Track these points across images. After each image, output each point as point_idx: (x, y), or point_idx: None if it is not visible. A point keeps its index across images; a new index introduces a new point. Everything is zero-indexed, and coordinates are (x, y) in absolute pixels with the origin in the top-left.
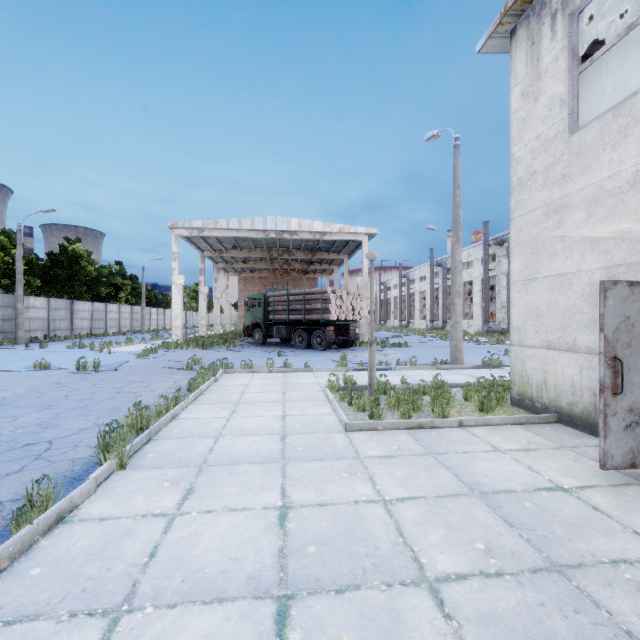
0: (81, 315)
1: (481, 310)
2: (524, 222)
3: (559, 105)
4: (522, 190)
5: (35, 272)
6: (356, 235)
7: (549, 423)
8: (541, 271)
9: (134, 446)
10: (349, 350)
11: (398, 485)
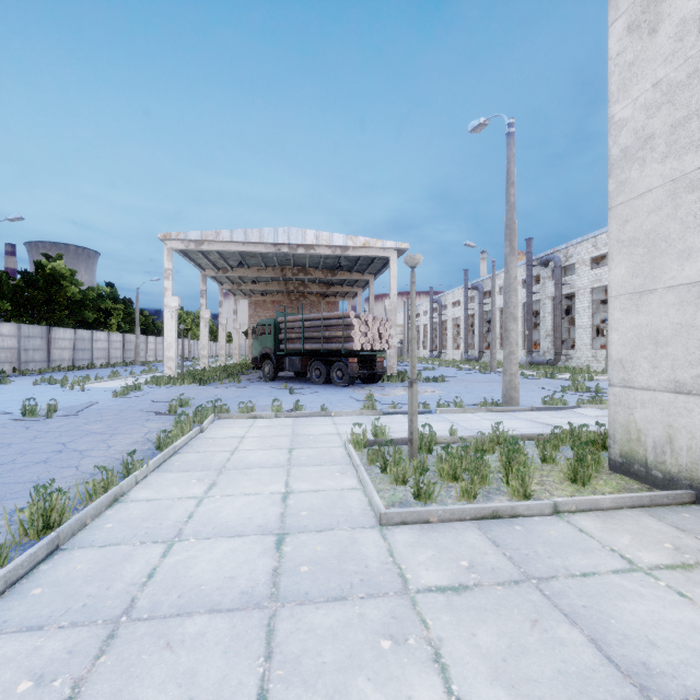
0: (61, 344)
1: (523, 339)
2: (632, 210)
3: (697, 29)
4: (628, 165)
5: (4, 293)
6: (383, 250)
7: (682, 504)
8: (663, 279)
9: (8, 574)
10: (376, 386)
11: (494, 679)
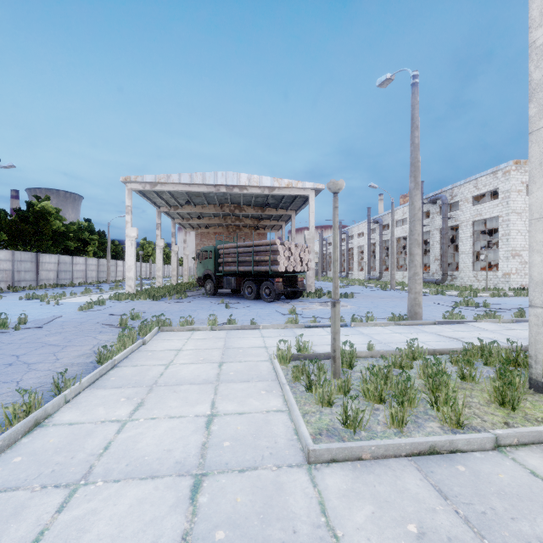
0: (47, 267)
1: None
2: None
3: None
4: None
5: (2, 226)
6: (303, 190)
7: None
8: None
9: None
10: (297, 301)
11: None
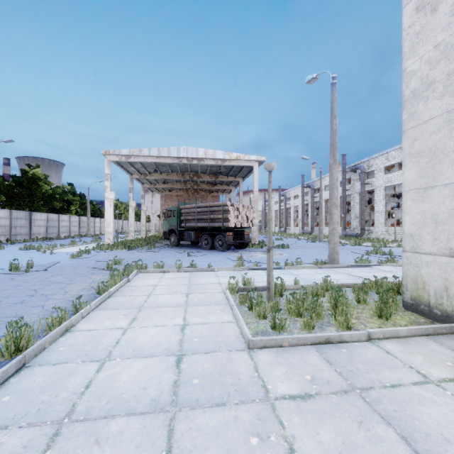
0: (38, 223)
1: (340, 220)
2: (419, 132)
3: None
4: (416, 101)
5: (1, 190)
6: (249, 162)
7: None
8: (441, 179)
9: None
10: (244, 250)
11: None
